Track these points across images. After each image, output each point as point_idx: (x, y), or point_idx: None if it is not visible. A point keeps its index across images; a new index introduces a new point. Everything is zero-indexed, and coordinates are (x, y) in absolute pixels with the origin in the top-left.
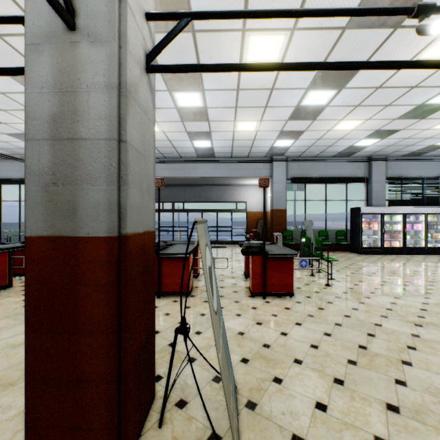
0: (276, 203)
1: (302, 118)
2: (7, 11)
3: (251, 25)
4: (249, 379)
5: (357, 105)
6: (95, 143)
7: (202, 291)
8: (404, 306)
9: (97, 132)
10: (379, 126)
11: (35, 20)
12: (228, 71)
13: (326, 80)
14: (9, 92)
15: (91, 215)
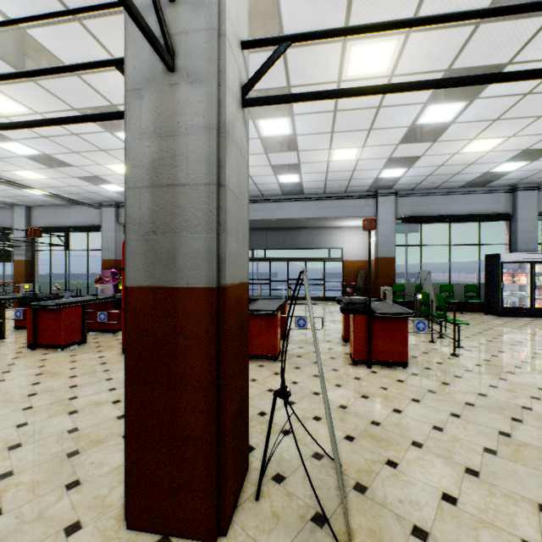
0: (381, 250)
1: (418, 140)
2: (87, 49)
3: None
4: (356, 459)
5: (496, 119)
6: (195, 188)
7: (292, 356)
8: None
9: (196, 177)
10: (528, 145)
11: (135, 65)
12: (334, 98)
13: (452, 90)
14: (83, 133)
15: (190, 265)
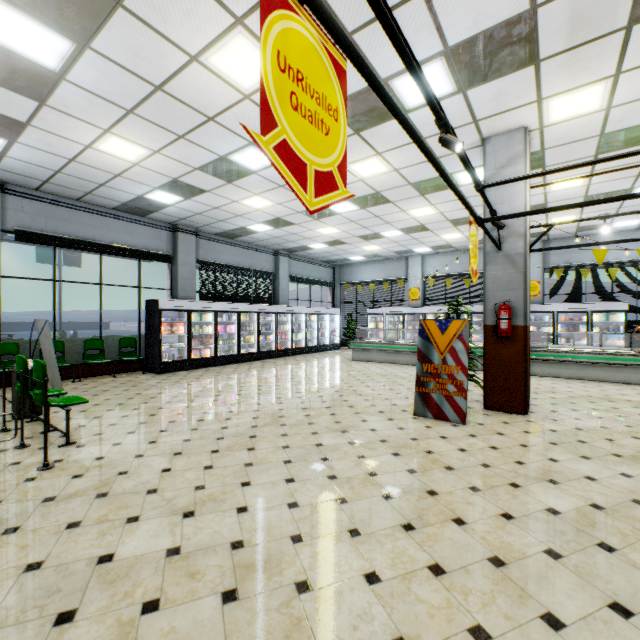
0: None
1: (6, 83)
2: None
3: None
4: None
5: (131, 110)
6: None
7: None
8: (182, 472)
9: None
10: (178, 174)
11: None
12: None
13: None
14: None
15: None
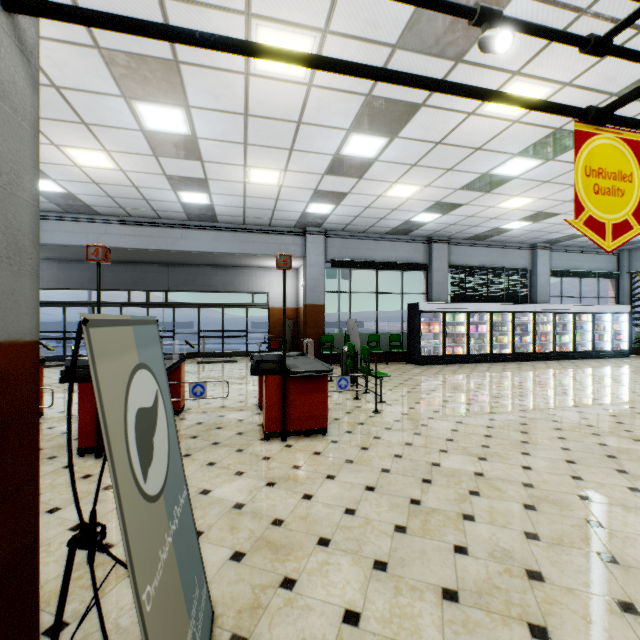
0: (310, 296)
1: (344, 174)
2: None
3: (261, 9)
4: (240, 591)
5: (414, 164)
6: None
7: (184, 438)
8: (467, 434)
9: None
10: (440, 197)
11: None
12: (188, 44)
13: (374, 121)
14: None
15: None
